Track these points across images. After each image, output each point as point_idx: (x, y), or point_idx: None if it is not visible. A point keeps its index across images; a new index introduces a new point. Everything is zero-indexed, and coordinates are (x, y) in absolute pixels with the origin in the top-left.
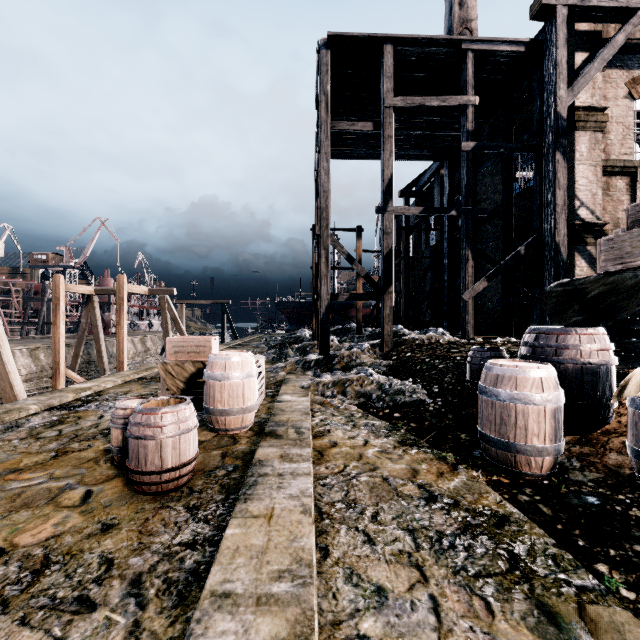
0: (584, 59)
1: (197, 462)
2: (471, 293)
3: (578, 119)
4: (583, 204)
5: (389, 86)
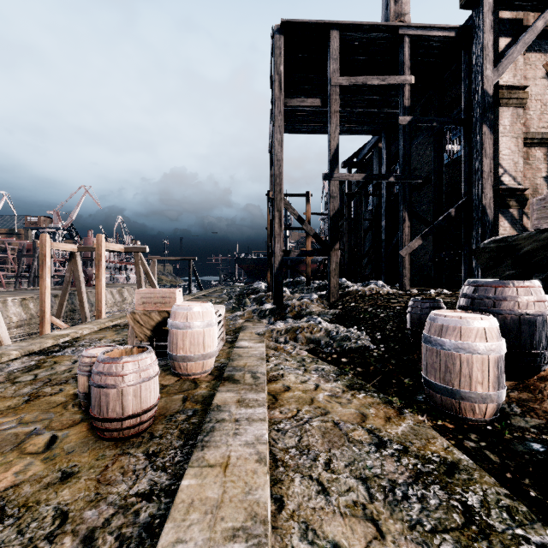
0: (507, 43)
1: (159, 406)
2: (407, 250)
3: (502, 96)
4: (506, 171)
5: (335, 67)
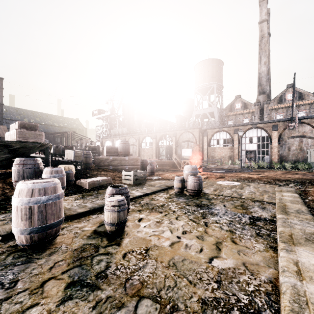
0: None
1: (99, 221)
2: None
3: None
4: None
5: None
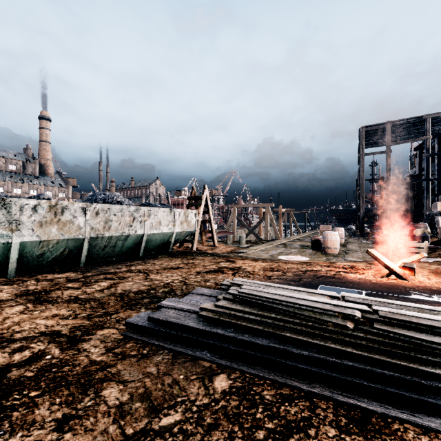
0: None
1: None
2: (428, 211)
3: None
4: None
5: (389, 139)
